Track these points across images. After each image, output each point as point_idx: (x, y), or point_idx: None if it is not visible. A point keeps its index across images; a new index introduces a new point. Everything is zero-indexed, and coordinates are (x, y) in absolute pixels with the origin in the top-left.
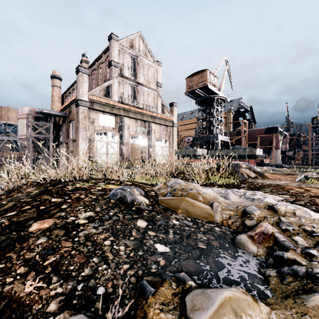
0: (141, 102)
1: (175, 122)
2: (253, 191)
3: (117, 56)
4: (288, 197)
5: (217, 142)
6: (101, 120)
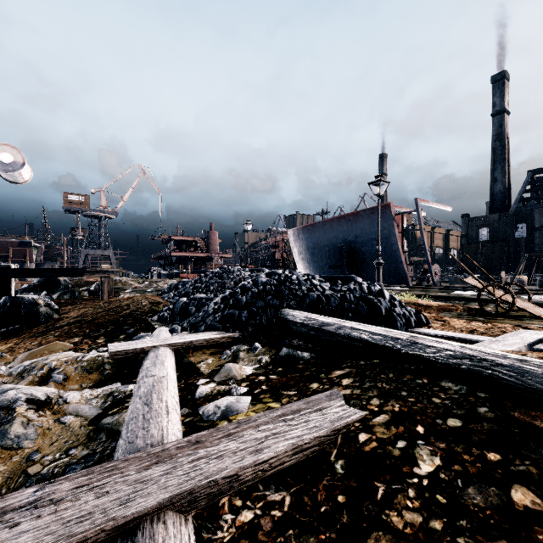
0: None
1: None
2: None
3: None
4: None
5: None
6: None
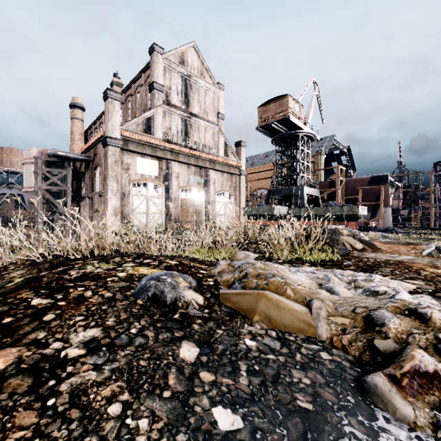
0: (196, 140)
1: (243, 168)
2: (367, 273)
3: (162, 76)
4: (422, 283)
5: (302, 196)
6: (139, 166)
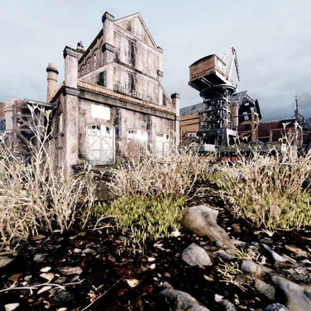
0: (140, 92)
1: (178, 115)
2: None
3: (113, 39)
4: None
5: (225, 137)
6: (93, 112)
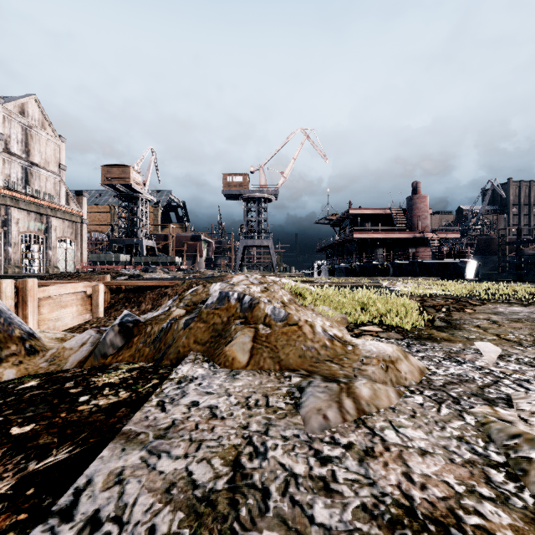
0: (37, 188)
1: (85, 217)
2: None
3: (2, 124)
4: None
5: (142, 247)
6: None
